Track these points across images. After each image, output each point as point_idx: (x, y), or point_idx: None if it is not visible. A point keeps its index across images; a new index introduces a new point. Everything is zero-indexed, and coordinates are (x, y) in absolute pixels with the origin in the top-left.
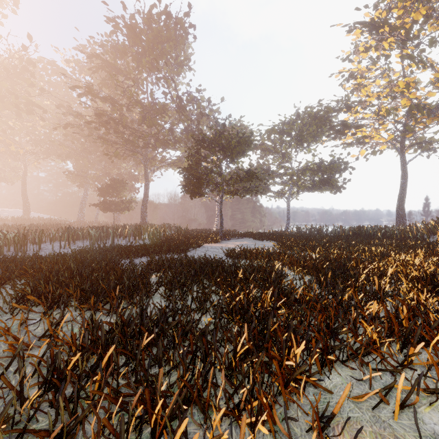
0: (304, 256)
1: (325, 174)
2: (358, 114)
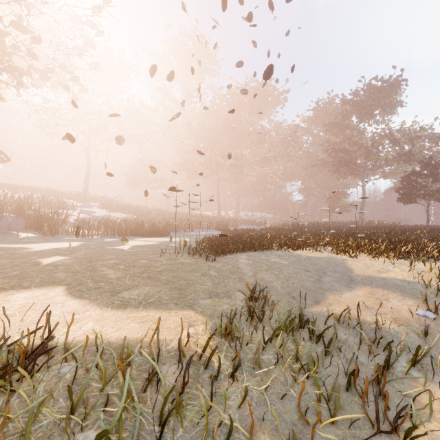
0: None
1: None
2: None
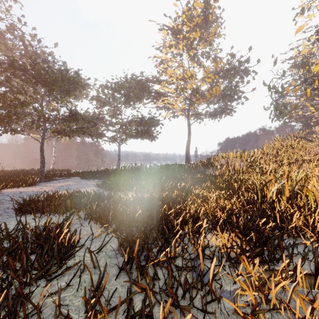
0: (118, 200)
1: (145, 126)
2: (165, 88)
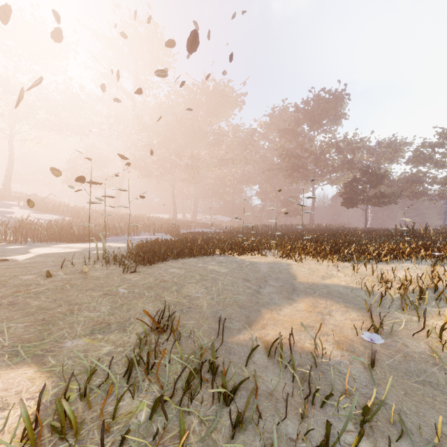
0: None
1: None
2: None
